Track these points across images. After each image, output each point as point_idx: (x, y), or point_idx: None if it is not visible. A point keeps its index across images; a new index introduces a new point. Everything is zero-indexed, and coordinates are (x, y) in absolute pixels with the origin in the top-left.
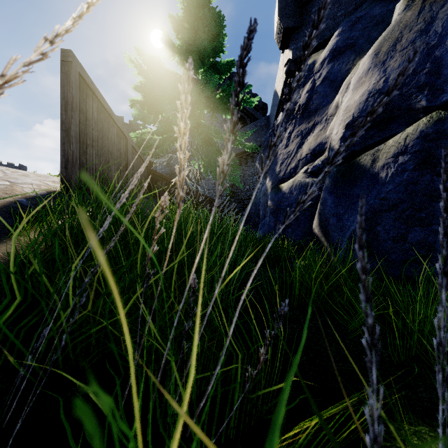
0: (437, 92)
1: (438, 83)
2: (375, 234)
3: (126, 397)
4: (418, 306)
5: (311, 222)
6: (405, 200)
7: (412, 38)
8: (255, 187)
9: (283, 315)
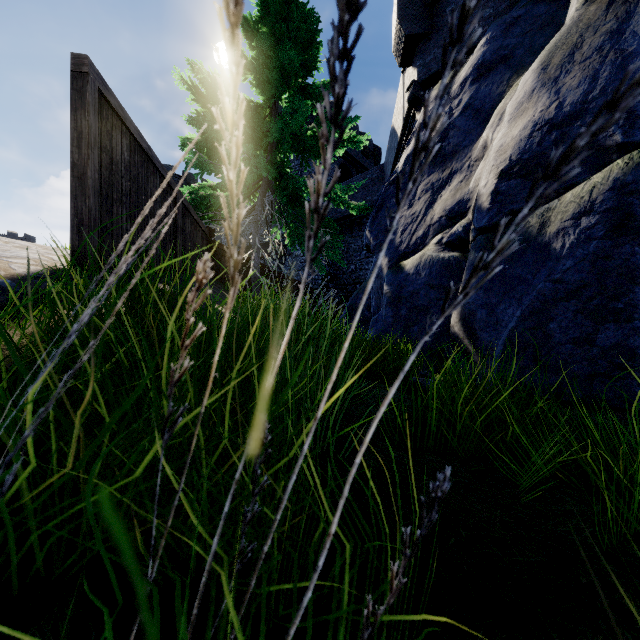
0: (638, 121)
1: None
2: (546, 335)
3: (136, 637)
4: None
5: (447, 317)
6: (592, 283)
7: (598, 44)
8: (363, 266)
9: (439, 498)
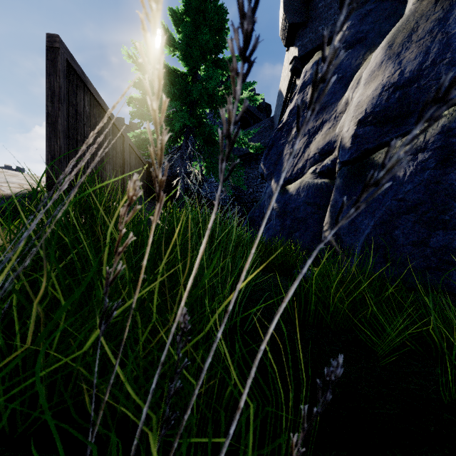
0: None
1: None
2: (393, 239)
3: None
4: None
5: (320, 226)
6: (426, 201)
7: (430, 28)
8: (258, 190)
9: (332, 381)
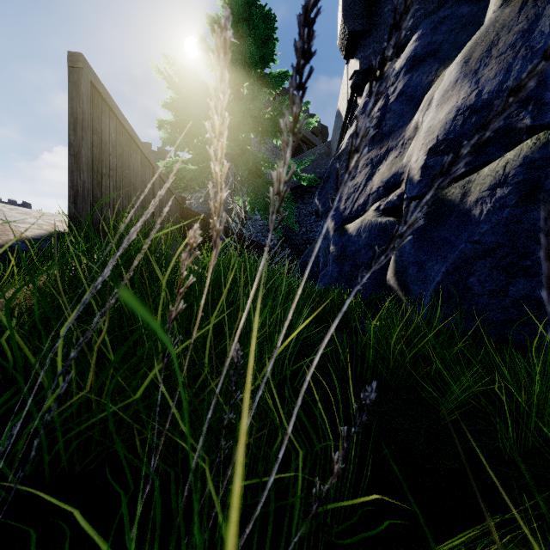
0: (544, 108)
1: (546, 96)
2: (467, 287)
3: (139, 516)
4: (536, 383)
5: (384, 273)
6: (505, 244)
7: (512, 41)
8: (313, 229)
9: (367, 404)
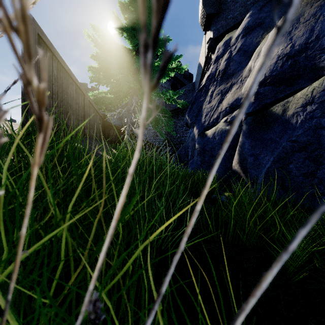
0: None
1: None
2: (288, 171)
3: None
4: None
5: (230, 161)
6: (314, 142)
7: (313, 12)
8: (184, 135)
9: None
